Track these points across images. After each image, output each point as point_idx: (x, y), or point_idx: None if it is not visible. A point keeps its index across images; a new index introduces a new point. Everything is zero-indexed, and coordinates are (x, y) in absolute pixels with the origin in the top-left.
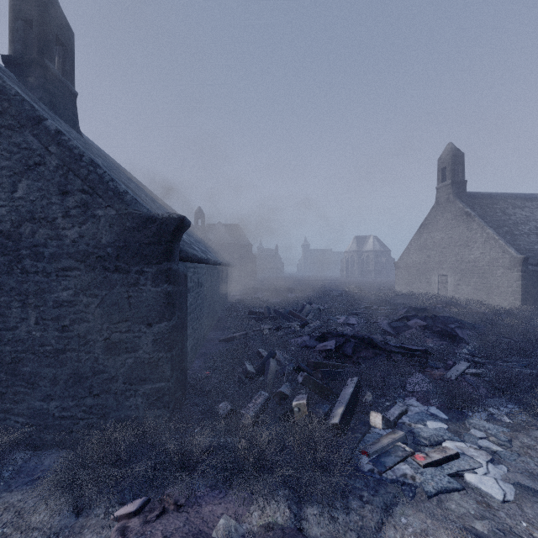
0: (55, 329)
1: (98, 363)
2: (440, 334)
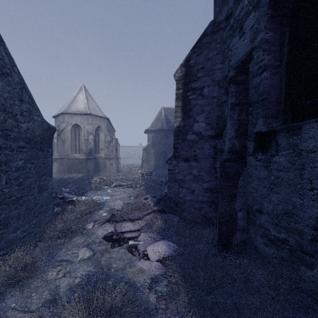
0: (16, 185)
1: (36, 199)
2: None
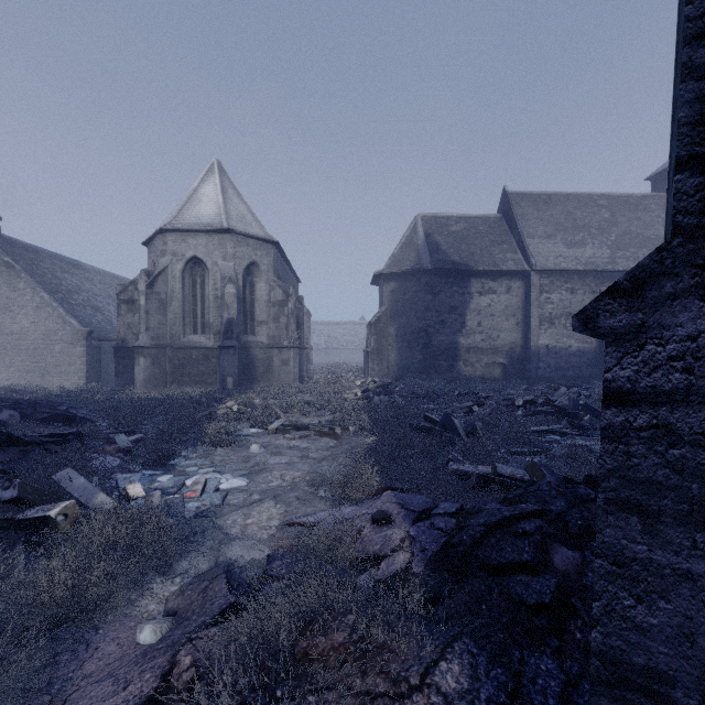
0: None
1: None
2: (51, 420)
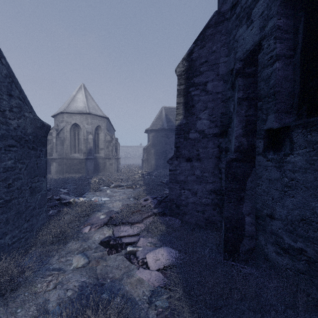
0: (4, 187)
1: (28, 202)
2: None
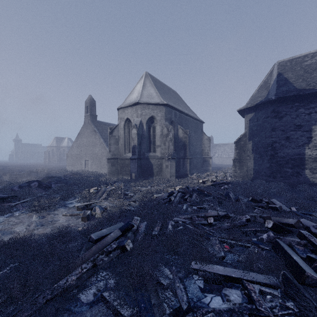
0: None
1: None
2: (45, 187)
